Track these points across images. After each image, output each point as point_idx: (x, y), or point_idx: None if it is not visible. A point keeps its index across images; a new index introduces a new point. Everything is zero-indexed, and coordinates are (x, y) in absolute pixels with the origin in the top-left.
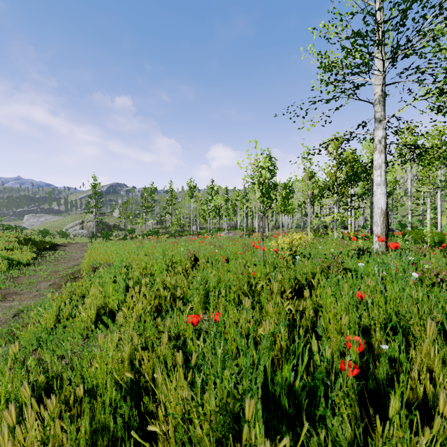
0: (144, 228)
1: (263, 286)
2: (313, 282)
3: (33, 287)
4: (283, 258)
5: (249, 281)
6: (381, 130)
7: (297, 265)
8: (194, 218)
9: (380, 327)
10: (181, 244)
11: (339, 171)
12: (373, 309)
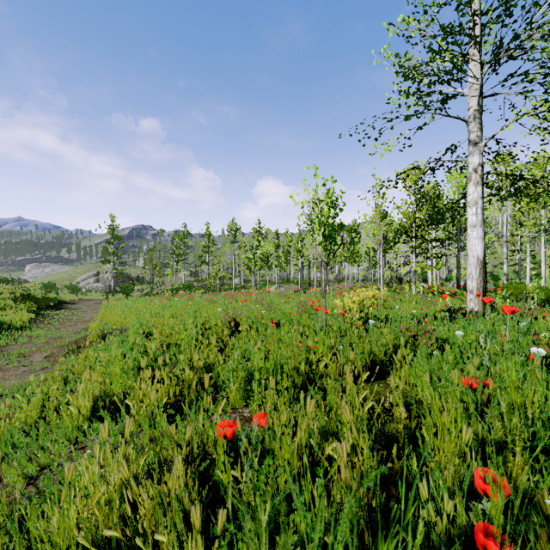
0: (174, 281)
1: (327, 363)
2: (396, 359)
3: (24, 360)
4: (351, 323)
5: (308, 359)
6: (477, 155)
7: (370, 333)
8: (237, 268)
9: (522, 447)
10: (219, 302)
11: (419, 210)
12: (508, 417)
